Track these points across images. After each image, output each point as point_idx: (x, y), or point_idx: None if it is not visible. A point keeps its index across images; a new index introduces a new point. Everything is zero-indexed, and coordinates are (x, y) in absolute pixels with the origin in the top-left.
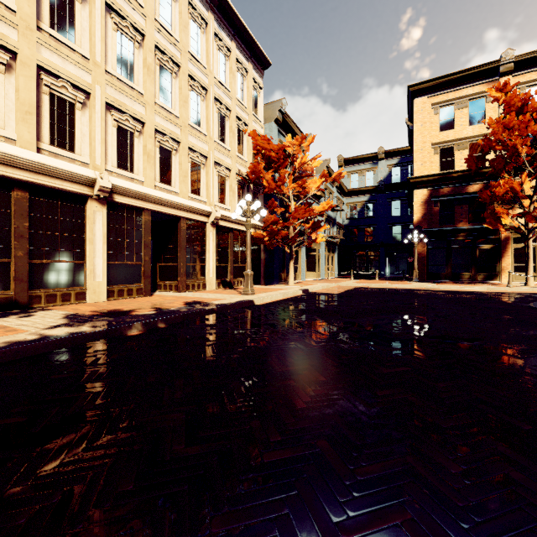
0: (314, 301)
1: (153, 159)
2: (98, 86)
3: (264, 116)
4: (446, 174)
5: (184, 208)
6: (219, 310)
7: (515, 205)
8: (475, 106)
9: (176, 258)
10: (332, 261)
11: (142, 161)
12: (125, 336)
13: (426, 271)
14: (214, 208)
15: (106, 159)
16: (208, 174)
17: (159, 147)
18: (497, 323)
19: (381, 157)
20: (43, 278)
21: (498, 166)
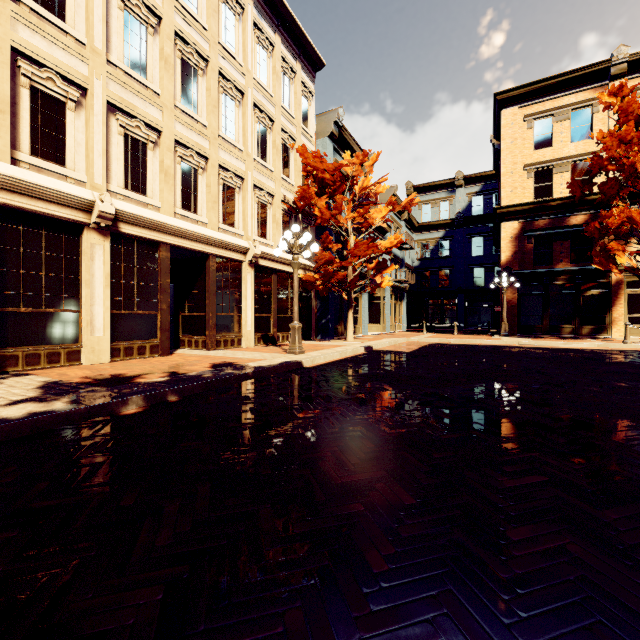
0: (380, 362)
1: (172, 179)
2: (98, 80)
3: (316, 129)
4: (543, 203)
5: (213, 242)
6: (255, 375)
7: (632, 241)
8: (578, 117)
9: (204, 306)
10: (400, 311)
11: (158, 181)
12: (116, 415)
13: (517, 323)
14: (252, 243)
15: (110, 176)
16: (245, 199)
17: (180, 163)
18: (639, 395)
19: (459, 183)
20: (21, 332)
21: (610, 191)
